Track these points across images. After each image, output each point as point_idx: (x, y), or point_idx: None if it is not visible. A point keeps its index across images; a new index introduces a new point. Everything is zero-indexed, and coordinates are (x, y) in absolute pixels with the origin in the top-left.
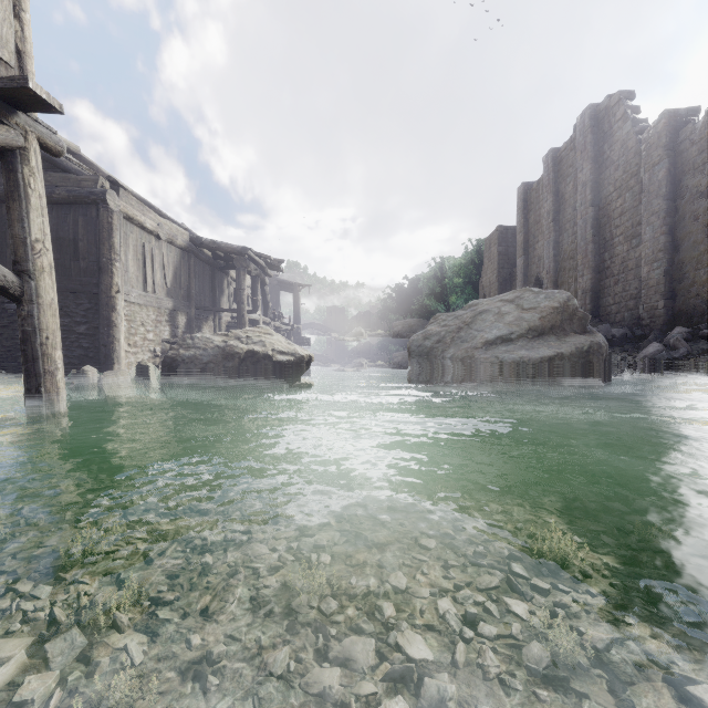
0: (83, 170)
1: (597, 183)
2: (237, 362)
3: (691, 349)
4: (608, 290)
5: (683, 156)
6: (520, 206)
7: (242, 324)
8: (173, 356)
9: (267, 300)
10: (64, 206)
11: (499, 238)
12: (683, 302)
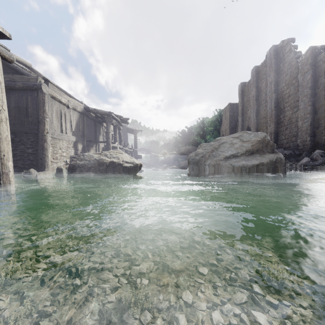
0: (30, 74)
1: (277, 82)
2: (105, 167)
3: (324, 160)
4: (282, 132)
5: (319, 68)
6: (240, 93)
7: (109, 148)
8: (73, 164)
9: (121, 137)
10: (21, 91)
11: (230, 108)
12: (319, 138)
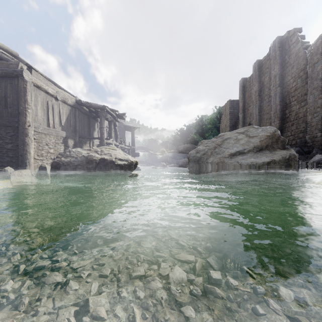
0: (11, 59)
1: (282, 75)
2: (94, 165)
3: None
4: (288, 128)
5: None
6: (241, 89)
7: (103, 145)
8: (57, 161)
9: (117, 133)
10: None
11: (230, 105)
12: None
